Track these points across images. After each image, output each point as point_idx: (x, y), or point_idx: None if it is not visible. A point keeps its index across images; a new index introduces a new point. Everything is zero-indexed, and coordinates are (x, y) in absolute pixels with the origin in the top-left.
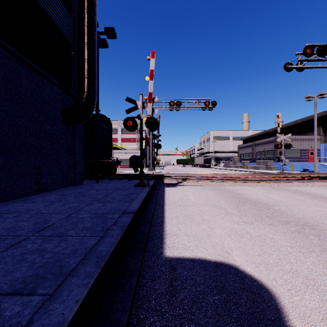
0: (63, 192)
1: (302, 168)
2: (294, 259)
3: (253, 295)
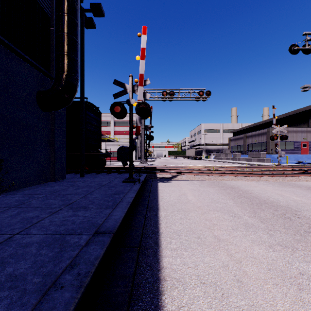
0: (34, 190)
1: (296, 160)
2: None
3: None
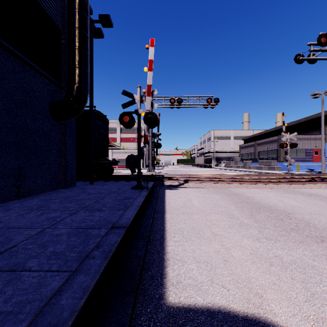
0: (48, 196)
1: (307, 168)
2: None
3: None
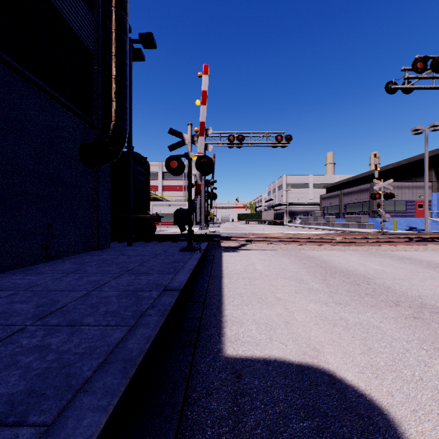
0: (81, 259)
1: (407, 226)
2: (414, 360)
3: (360, 419)
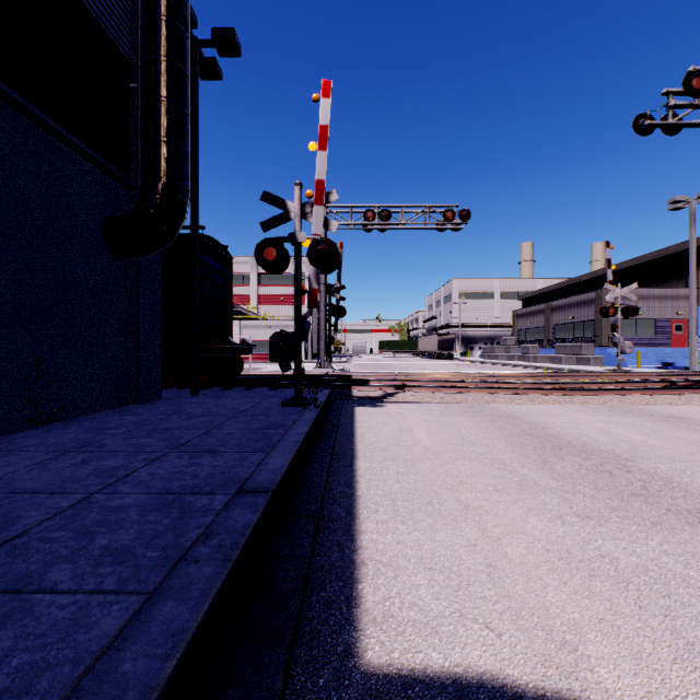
0: (102, 422)
1: (659, 360)
2: None
3: None
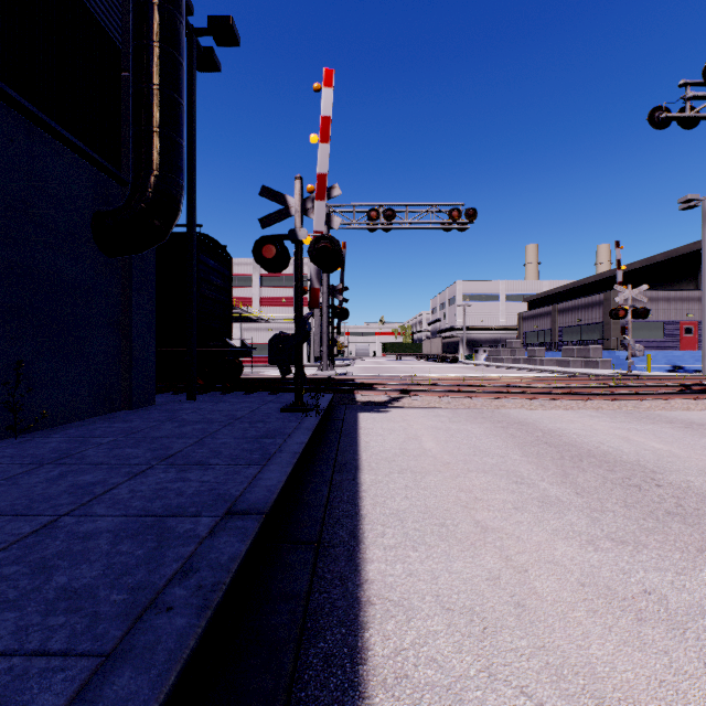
0: (88, 429)
1: (669, 364)
2: None
3: None
